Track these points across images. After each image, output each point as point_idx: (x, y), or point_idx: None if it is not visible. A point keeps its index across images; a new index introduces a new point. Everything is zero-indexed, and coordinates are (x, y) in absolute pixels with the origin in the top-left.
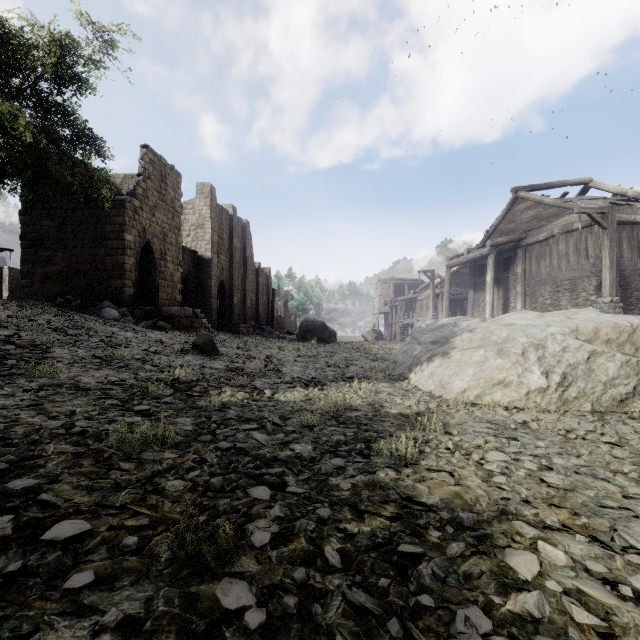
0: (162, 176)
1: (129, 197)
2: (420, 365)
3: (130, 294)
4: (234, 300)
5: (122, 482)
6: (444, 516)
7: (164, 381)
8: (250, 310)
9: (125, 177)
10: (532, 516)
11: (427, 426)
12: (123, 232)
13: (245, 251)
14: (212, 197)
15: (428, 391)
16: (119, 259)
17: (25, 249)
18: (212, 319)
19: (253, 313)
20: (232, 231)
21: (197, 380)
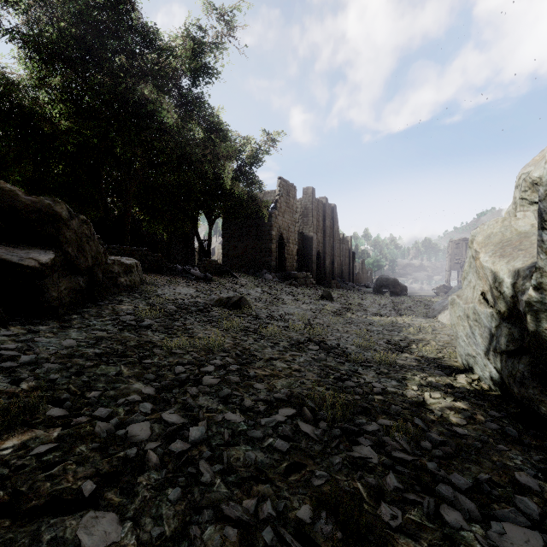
0: (287, 192)
1: (273, 210)
2: (444, 310)
3: (274, 265)
4: (326, 263)
5: (337, 327)
6: (414, 339)
7: (326, 309)
8: (336, 270)
9: (265, 193)
10: (437, 341)
11: (425, 328)
12: (271, 231)
13: (333, 227)
14: (313, 195)
15: (442, 322)
16: (269, 246)
17: (224, 242)
18: (313, 277)
19: (338, 272)
20: (325, 215)
21: (335, 310)
